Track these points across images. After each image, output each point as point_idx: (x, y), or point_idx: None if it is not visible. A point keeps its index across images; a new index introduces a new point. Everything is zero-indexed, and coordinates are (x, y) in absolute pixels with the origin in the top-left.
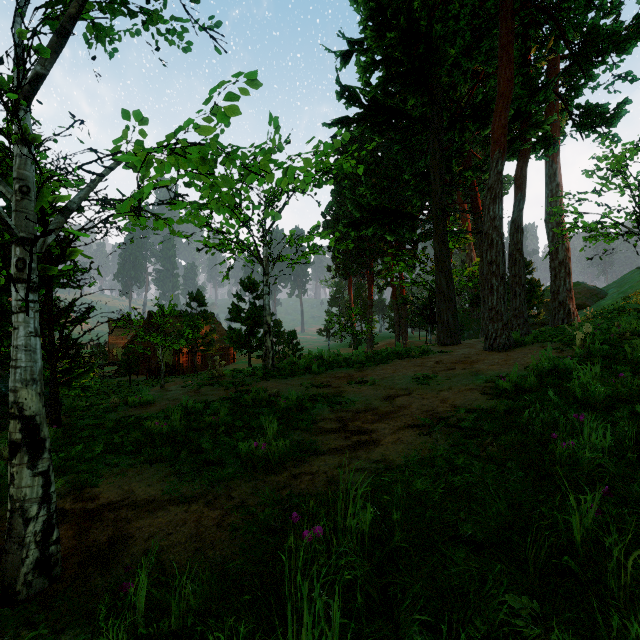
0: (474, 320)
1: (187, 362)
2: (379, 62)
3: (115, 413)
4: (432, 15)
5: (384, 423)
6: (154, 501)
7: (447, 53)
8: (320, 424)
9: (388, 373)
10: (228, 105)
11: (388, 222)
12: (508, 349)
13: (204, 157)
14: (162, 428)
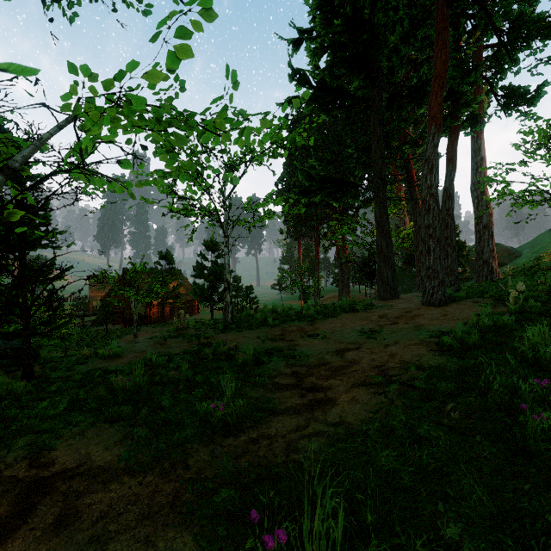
0: (407, 276)
1: (157, 313)
2: (327, 47)
3: (85, 365)
4: (375, 4)
5: (338, 379)
6: (109, 469)
7: (387, 39)
8: (276, 379)
9: (337, 327)
10: (177, 45)
11: (334, 190)
12: (444, 304)
13: (160, 118)
14: (125, 384)
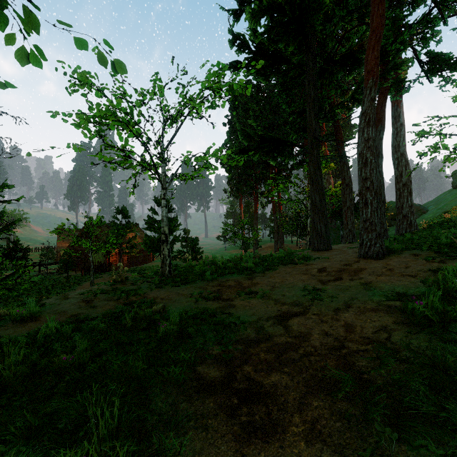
0: (332, 229)
1: (116, 261)
2: (265, 10)
3: None
4: None
5: (284, 373)
6: None
7: (323, 2)
8: (200, 369)
9: (276, 282)
10: None
11: (271, 149)
12: (382, 257)
13: None
14: None
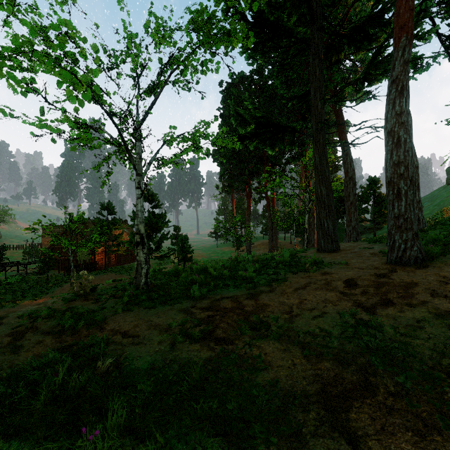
0: None
1: (102, 260)
2: None
3: None
4: None
5: None
6: None
7: None
8: None
9: (293, 305)
10: None
11: (270, 136)
12: (423, 263)
13: None
14: None
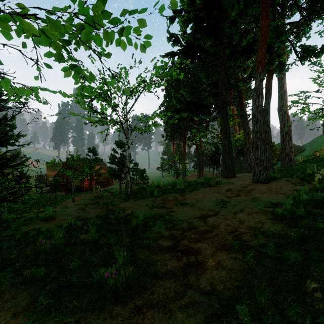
0: (237, 162)
1: (87, 185)
2: (191, 19)
3: (28, 225)
4: None
5: (204, 243)
6: None
7: (229, 14)
8: (159, 242)
9: (199, 197)
10: None
11: (195, 110)
12: (267, 182)
13: None
14: (47, 246)
